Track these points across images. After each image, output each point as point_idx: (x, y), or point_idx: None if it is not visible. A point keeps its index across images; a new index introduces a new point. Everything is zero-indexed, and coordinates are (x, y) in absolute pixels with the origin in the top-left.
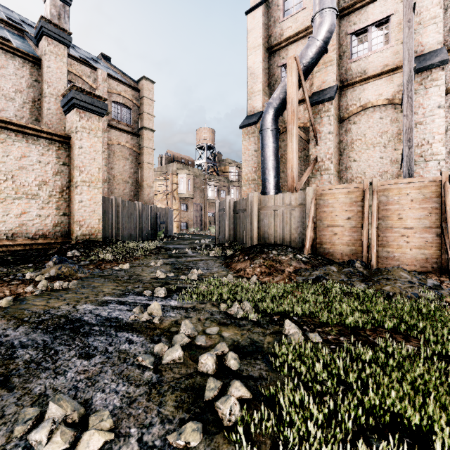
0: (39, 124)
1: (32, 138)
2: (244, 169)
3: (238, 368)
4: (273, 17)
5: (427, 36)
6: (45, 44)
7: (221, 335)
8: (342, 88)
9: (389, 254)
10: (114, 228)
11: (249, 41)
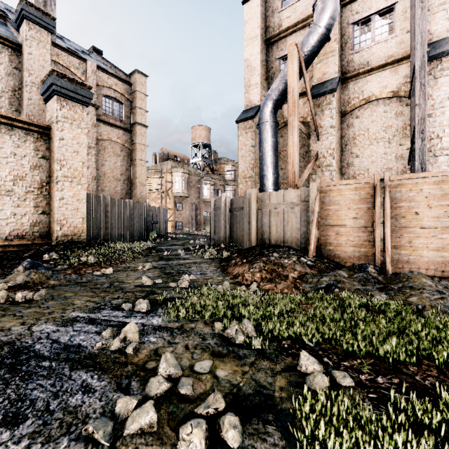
0: (20, 116)
1: (6, 127)
2: (241, 165)
3: (240, 445)
4: (271, 7)
5: (436, 24)
6: (26, 29)
7: (214, 374)
8: (343, 81)
9: (403, 257)
10: (103, 227)
11: (246, 32)
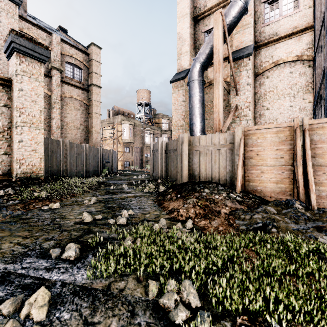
0: None
1: None
2: (174, 116)
3: None
4: None
5: None
6: None
7: None
8: (256, 48)
9: (321, 193)
10: (62, 166)
11: (178, 11)
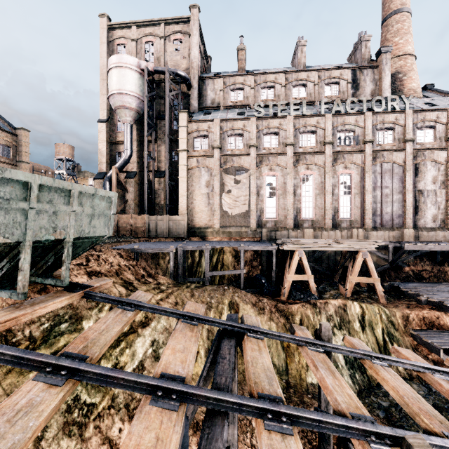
0: None
1: None
2: None
3: None
4: (112, 128)
5: (162, 166)
6: None
7: None
8: (140, 172)
9: (136, 234)
10: None
11: (99, 136)
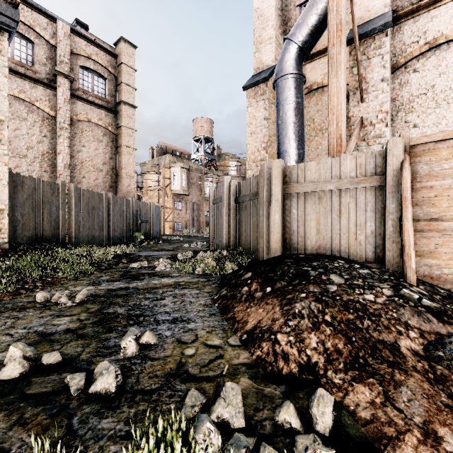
0: None
1: None
2: (249, 145)
3: None
4: None
5: None
6: None
7: None
8: (394, 21)
9: None
10: (62, 226)
11: None
